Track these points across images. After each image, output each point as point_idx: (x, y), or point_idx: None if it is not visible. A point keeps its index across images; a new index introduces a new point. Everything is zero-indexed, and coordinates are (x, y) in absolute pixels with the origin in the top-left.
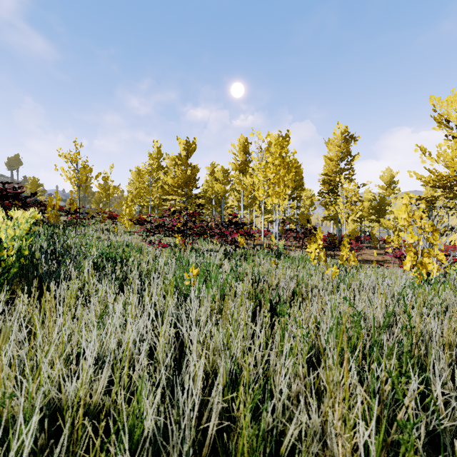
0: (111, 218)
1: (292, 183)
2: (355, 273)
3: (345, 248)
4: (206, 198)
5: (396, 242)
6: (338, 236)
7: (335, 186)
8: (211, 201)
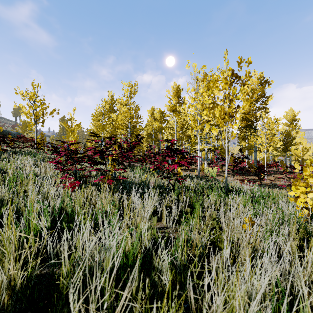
0: (54, 148)
1: (247, 101)
2: None
3: None
4: (148, 134)
5: None
6: (254, 163)
7: (251, 122)
8: (151, 136)
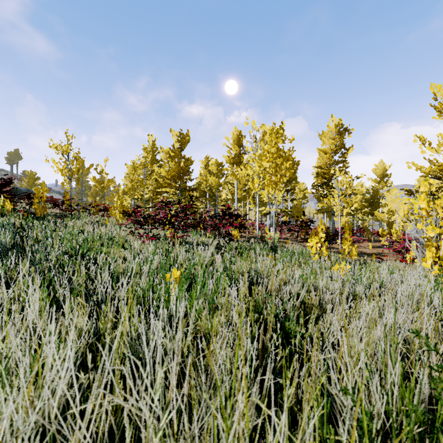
0: (101, 210)
1: (290, 172)
2: (364, 270)
3: (346, 242)
4: (201, 192)
5: (395, 235)
6: (331, 229)
7: (329, 179)
8: (205, 194)
